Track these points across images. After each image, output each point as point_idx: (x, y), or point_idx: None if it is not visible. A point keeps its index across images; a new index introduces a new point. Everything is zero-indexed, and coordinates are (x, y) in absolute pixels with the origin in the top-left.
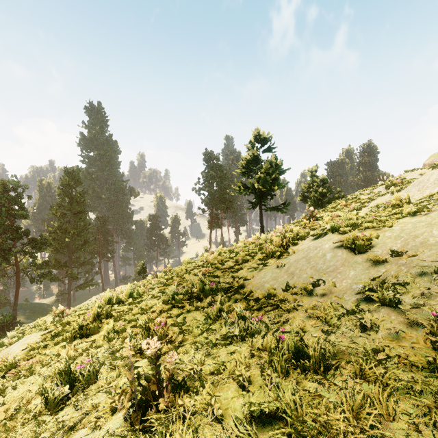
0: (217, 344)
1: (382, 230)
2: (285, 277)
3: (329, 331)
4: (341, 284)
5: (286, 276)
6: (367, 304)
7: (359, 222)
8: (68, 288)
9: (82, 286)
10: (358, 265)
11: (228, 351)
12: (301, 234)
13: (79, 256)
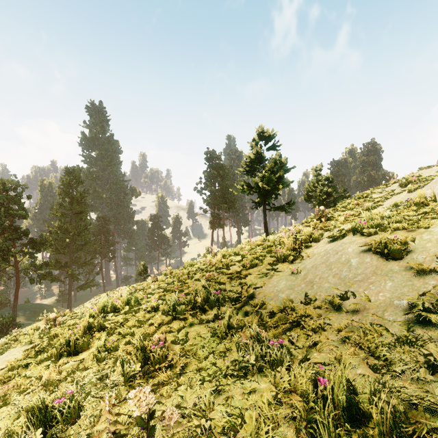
0: (228, 376)
1: (416, 232)
2: (302, 286)
3: (379, 367)
4: (377, 298)
5: (304, 284)
6: (424, 329)
7: (385, 222)
8: (69, 289)
9: (83, 287)
10: (396, 275)
11: (245, 390)
12: (315, 235)
13: (80, 256)
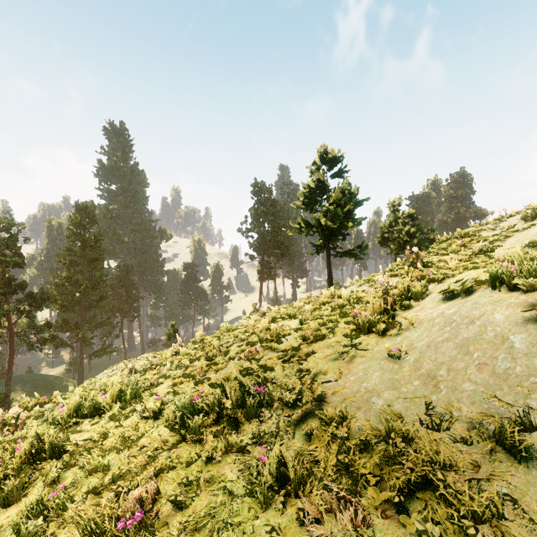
0: None
1: None
2: (415, 384)
3: None
4: None
5: (417, 381)
6: None
7: None
8: (80, 356)
9: (98, 353)
10: None
11: None
12: (415, 290)
13: (95, 315)
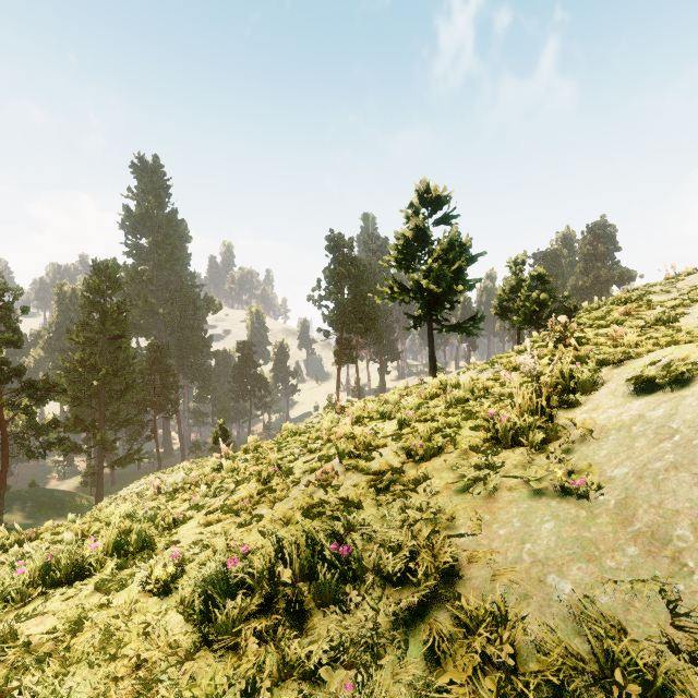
0: None
1: None
2: (631, 553)
3: None
4: None
5: (634, 546)
6: None
7: None
8: (99, 464)
9: (122, 461)
10: None
11: None
12: (581, 377)
13: (118, 410)
